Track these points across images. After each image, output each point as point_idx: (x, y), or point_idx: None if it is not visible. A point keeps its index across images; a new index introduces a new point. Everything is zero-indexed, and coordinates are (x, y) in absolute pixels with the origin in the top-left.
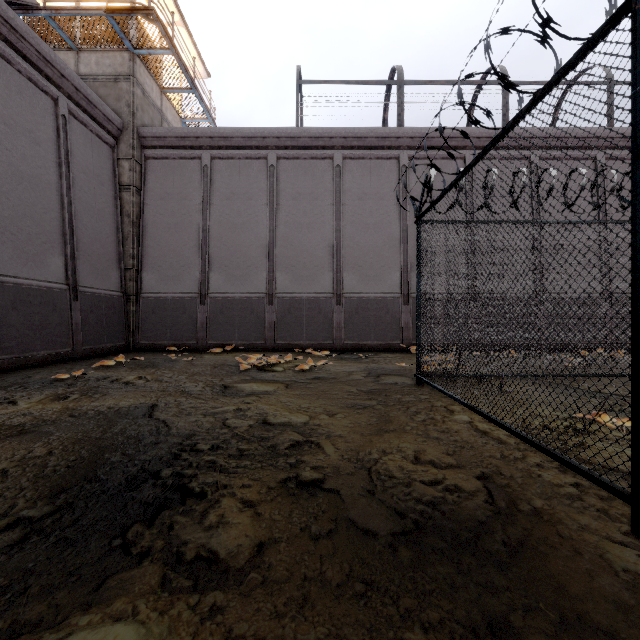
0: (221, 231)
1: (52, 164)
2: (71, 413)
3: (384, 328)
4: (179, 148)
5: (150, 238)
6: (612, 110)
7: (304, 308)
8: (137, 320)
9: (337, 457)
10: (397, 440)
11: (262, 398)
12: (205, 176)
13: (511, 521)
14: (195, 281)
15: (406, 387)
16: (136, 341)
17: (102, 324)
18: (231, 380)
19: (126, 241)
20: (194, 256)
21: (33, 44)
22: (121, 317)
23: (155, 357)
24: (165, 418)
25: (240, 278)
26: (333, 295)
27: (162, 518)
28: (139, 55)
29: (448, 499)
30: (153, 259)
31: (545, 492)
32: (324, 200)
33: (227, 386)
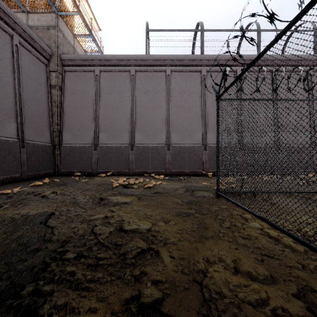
0: (105, 110)
1: (9, 71)
2: None
3: (193, 163)
4: (82, 66)
5: (67, 114)
6: (316, 45)
7: (150, 152)
8: (60, 158)
9: (173, 269)
10: (216, 248)
11: (122, 208)
12: (96, 81)
13: None
14: (91, 137)
15: (211, 199)
16: (59, 170)
17: (39, 161)
18: (106, 194)
19: (53, 116)
20: (90, 124)
21: None
22: (51, 157)
23: (68, 179)
24: (54, 225)
25: (115, 136)
26: (165, 145)
27: None
28: (61, 15)
29: None
30: (68, 125)
31: None
32: (161, 94)
33: (103, 198)
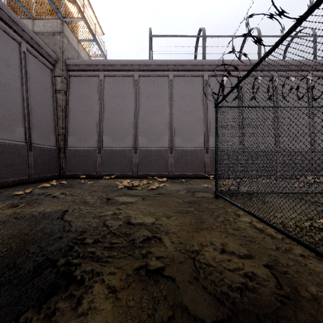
0: (109, 114)
1: (17, 78)
2: (16, 216)
3: (195, 166)
4: (87, 71)
5: (72, 118)
6: (316, 50)
7: (153, 155)
8: (65, 161)
9: (172, 249)
10: (209, 236)
11: (128, 206)
12: (101, 85)
13: (299, 307)
14: (95, 141)
15: (210, 199)
16: (64, 173)
17: (45, 164)
18: (112, 195)
19: (59, 120)
20: (95, 128)
21: (6, 12)
22: (56, 160)
23: (73, 181)
24: (70, 220)
25: (119, 139)
26: (168, 148)
27: (49, 304)
28: (66, 21)
29: (250, 285)
30: (73, 129)
31: (314, 279)
32: (163, 98)
33: (109, 198)
